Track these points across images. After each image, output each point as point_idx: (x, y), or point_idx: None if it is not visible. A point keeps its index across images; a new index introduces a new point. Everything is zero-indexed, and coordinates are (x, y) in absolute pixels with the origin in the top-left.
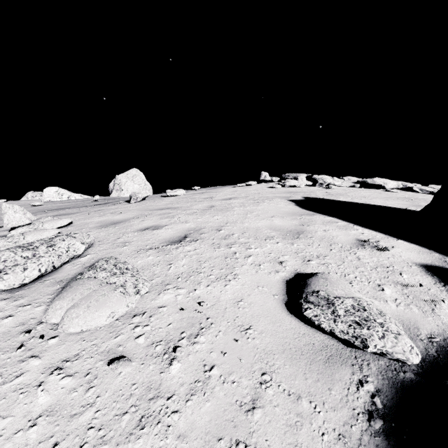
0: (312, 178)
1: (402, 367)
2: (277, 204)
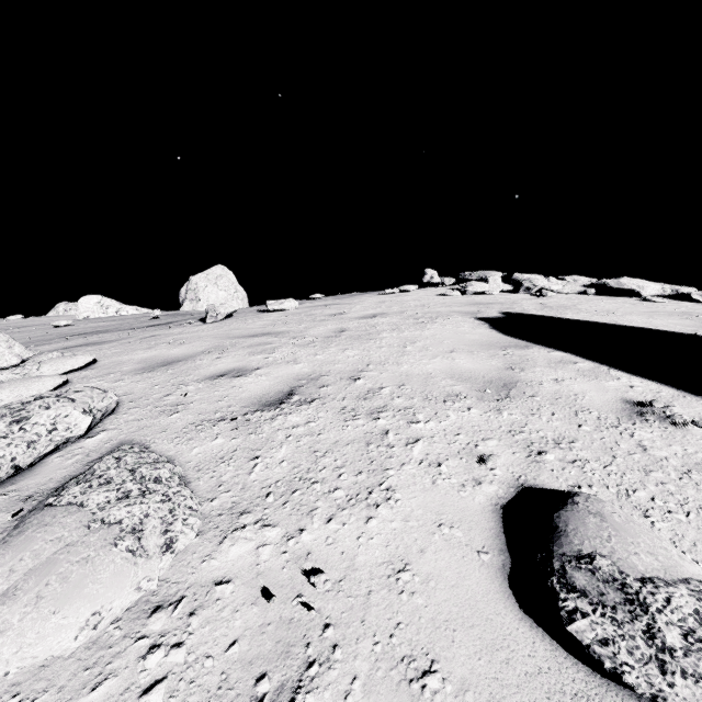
0: (512, 280)
1: None
2: (457, 325)
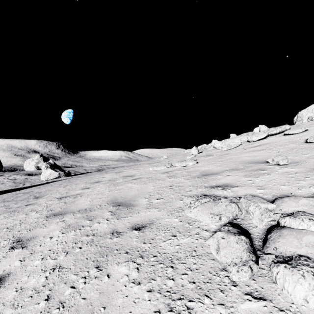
0: None
1: None
2: None
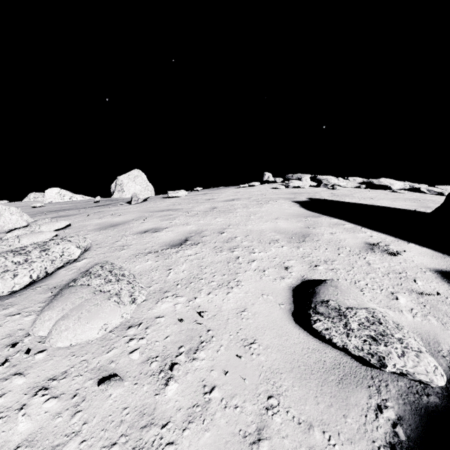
0: (316, 179)
1: (425, 390)
2: (281, 205)
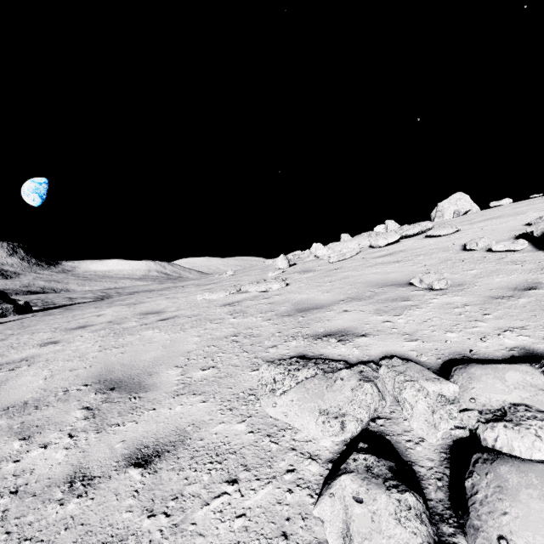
0: None
1: None
2: None
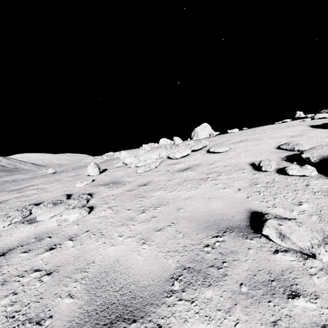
0: None
1: None
2: (296, 128)
